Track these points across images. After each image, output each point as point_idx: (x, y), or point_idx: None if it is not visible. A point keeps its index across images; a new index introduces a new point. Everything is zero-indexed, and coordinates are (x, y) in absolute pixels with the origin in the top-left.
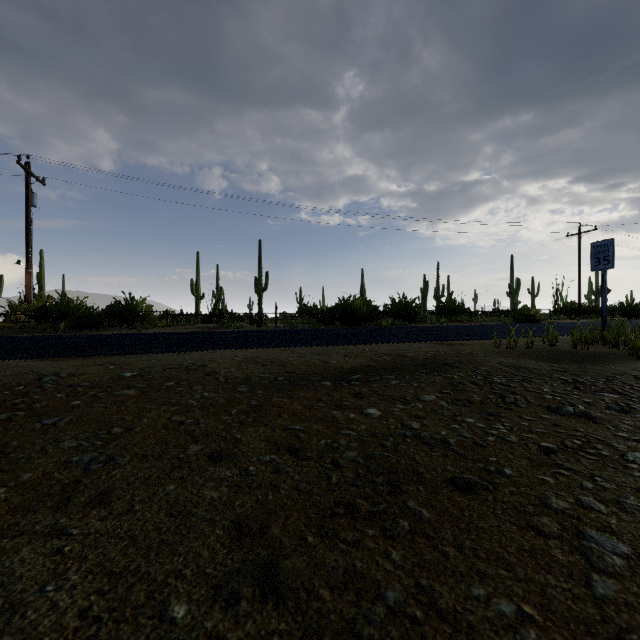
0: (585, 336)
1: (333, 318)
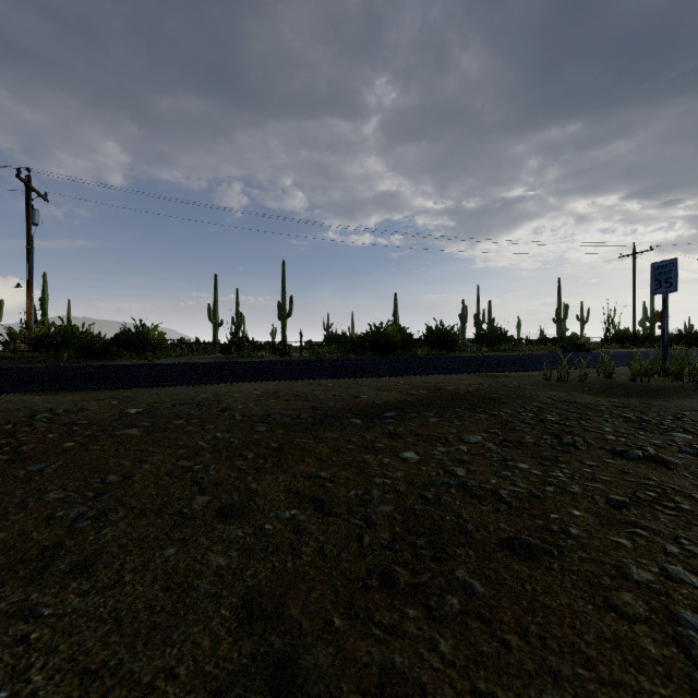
0: (645, 367)
1: (364, 347)
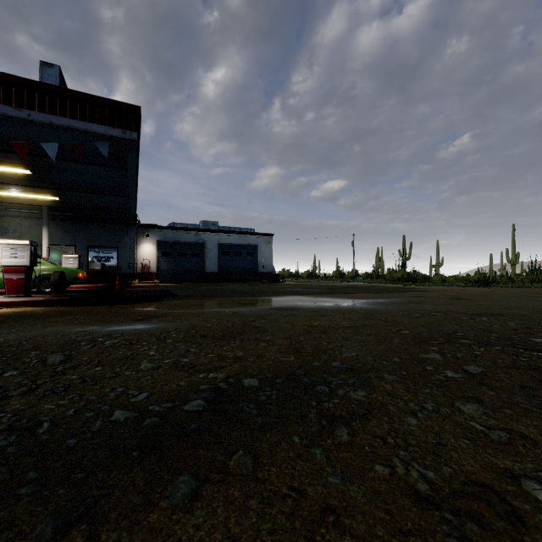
0: None
1: None
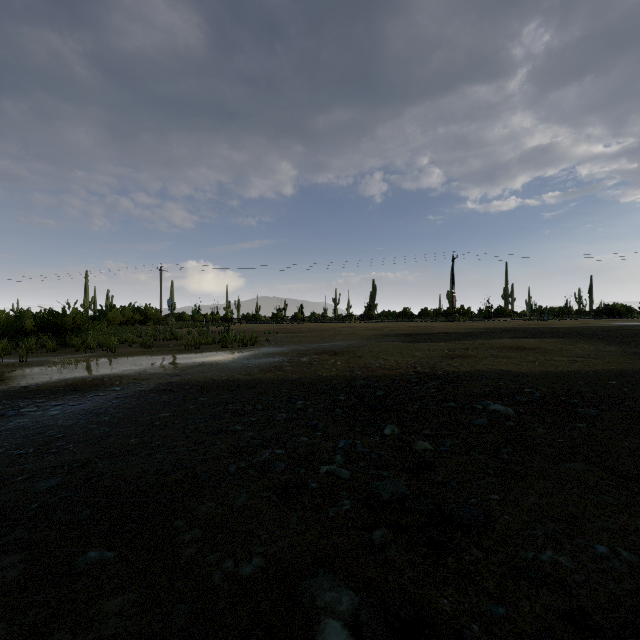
0: None
1: (602, 314)
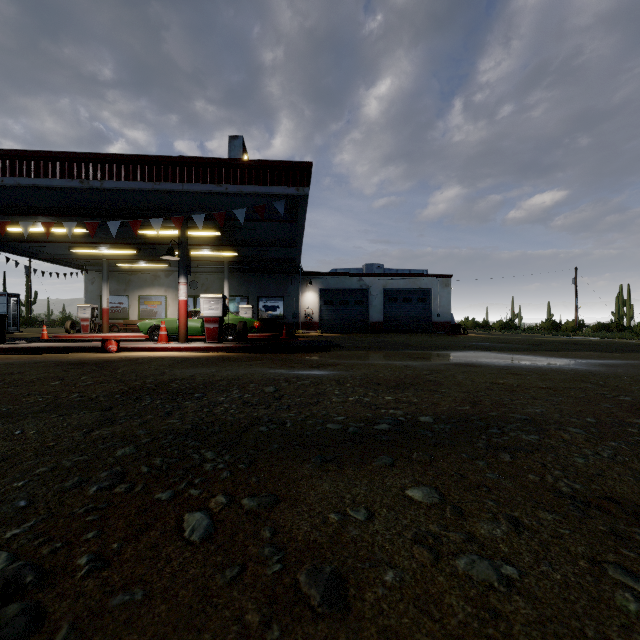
0: None
1: None
